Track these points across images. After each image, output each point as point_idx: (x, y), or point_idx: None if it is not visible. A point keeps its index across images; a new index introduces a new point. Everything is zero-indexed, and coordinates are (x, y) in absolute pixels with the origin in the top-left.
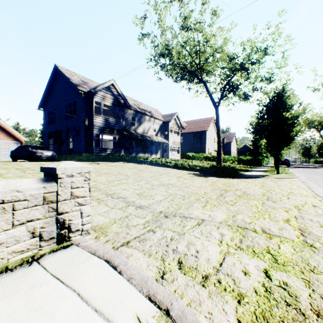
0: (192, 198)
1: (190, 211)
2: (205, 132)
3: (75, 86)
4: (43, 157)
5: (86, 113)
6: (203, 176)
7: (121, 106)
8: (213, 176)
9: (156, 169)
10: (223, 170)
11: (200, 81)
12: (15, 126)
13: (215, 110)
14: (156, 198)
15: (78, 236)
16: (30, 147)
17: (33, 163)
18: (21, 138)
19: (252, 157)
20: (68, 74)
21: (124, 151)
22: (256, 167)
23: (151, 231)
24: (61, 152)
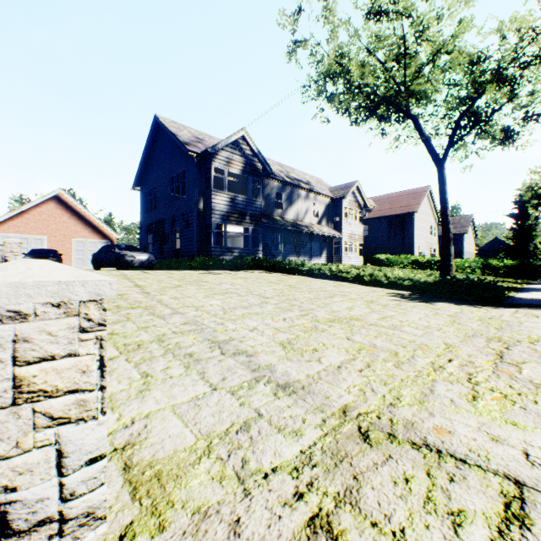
0: (420, 360)
1: (435, 416)
2: (412, 216)
3: (183, 145)
4: (135, 263)
5: (200, 190)
6: (422, 300)
7: (258, 175)
8: (445, 302)
9: (321, 285)
10: (466, 288)
11: (405, 116)
12: (107, 218)
13: (438, 168)
14: (327, 358)
15: (49, 540)
16: (117, 247)
17: (111, 273)
18: (112, 235)
19: (518, 261)
20: (173, 129)
21: (263, 252)
22: (529, 281)
23: (322, 536)
24: (164, 255)
